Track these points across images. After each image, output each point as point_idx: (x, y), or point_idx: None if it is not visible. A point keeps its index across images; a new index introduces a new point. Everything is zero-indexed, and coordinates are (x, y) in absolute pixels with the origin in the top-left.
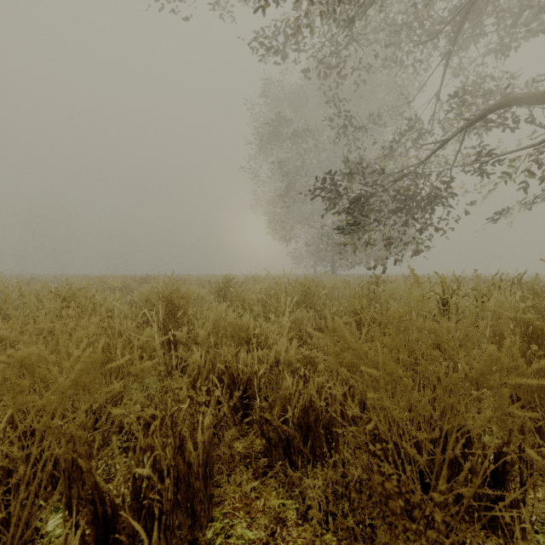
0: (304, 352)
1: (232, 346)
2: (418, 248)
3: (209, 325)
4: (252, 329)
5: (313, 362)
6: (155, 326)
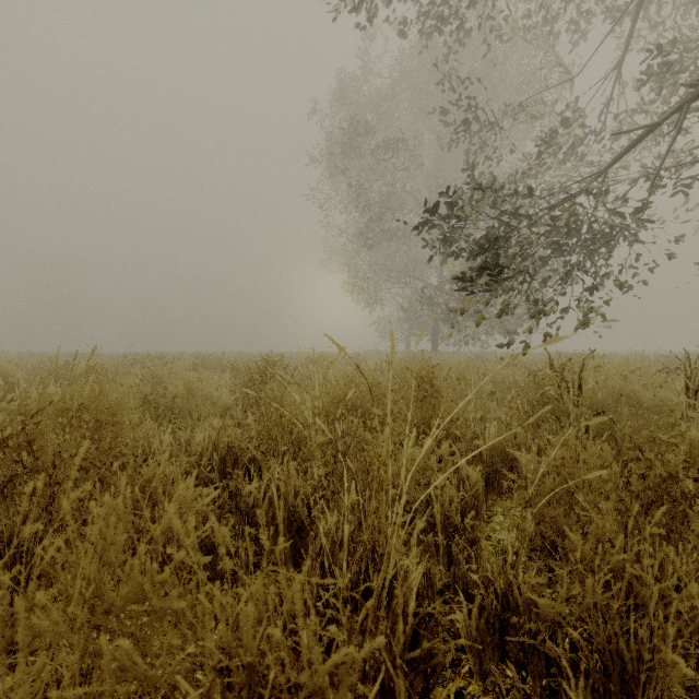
0: None
1: None
2: (587, 309)
3: None
4: None
5: None
6: None
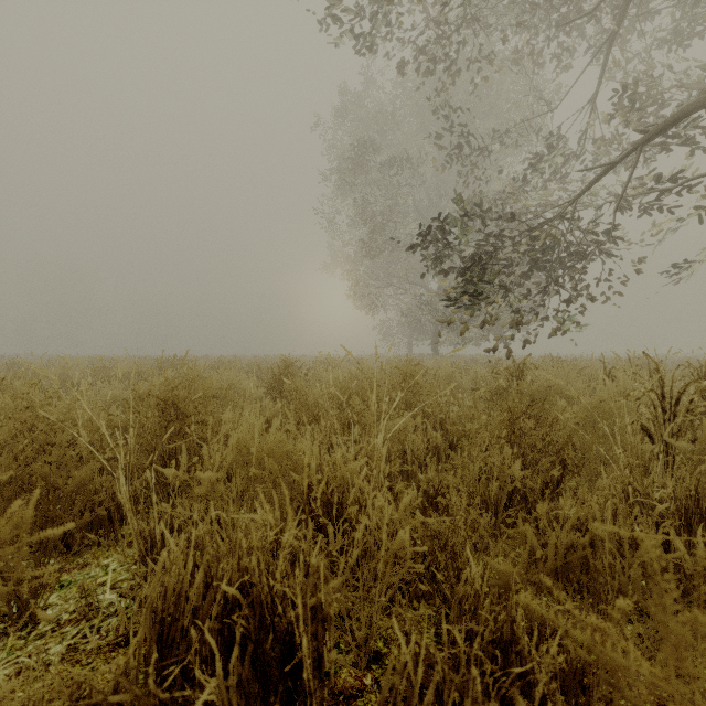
0: (423, 518)
1: (275, 501)
2: (563, 317)
3: (229, 458)
4: (314, 467)
5: (442, 539)
6: (34, 498)
